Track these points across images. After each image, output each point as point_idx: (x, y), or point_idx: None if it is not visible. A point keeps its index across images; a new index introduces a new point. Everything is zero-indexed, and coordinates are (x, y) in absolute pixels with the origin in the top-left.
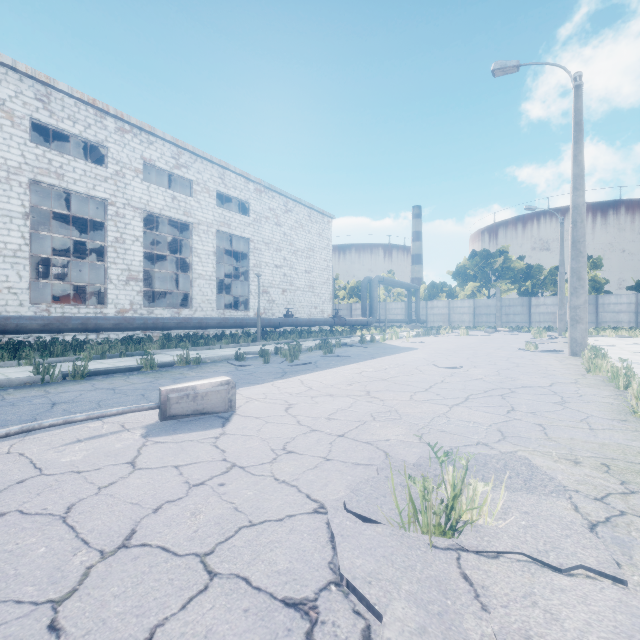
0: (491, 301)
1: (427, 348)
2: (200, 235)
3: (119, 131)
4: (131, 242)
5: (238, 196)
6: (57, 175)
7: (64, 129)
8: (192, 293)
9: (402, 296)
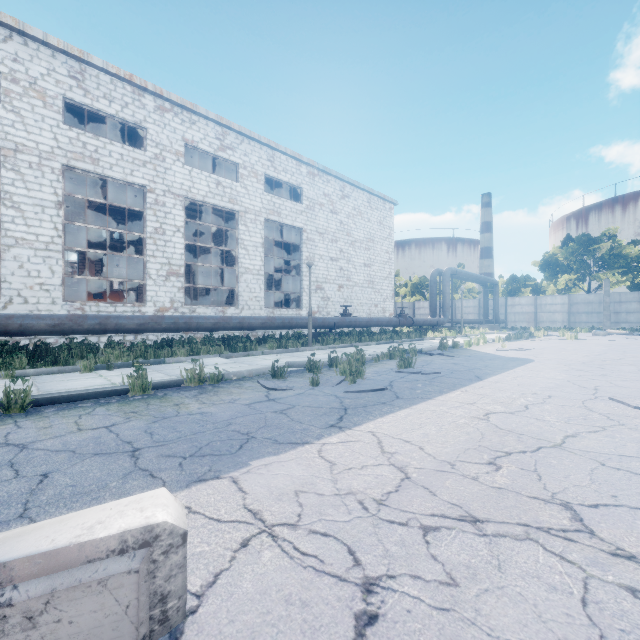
0: (593, 296)
1: (546, 359)
2: (247, 225)
3: (159, 110)
4: (172, 233)
5: (289, 180)
6: (92, 160)
7: (99, 109)
8: (238, 289)
9: (474, 292)
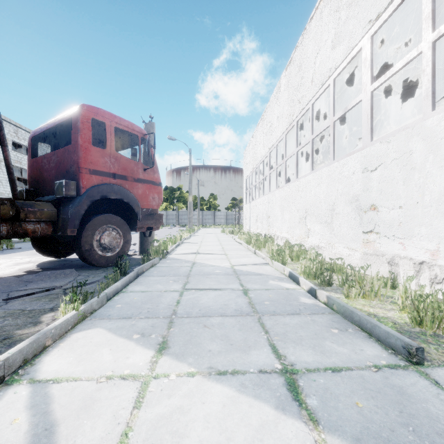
0: (174, 212)
1: None
2: (2, 168)
3: None
4: None
5: (27, 144)
6: None
7: None
8: None
9: None
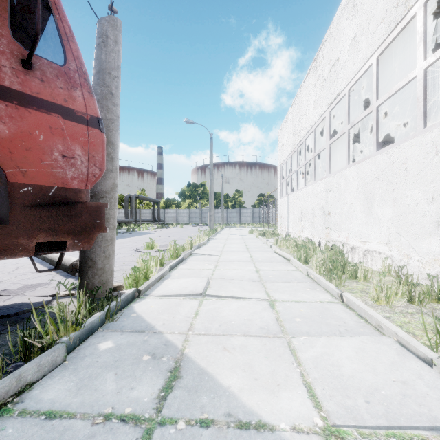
0: (197, 210)
1: (160, 233)
2: None
3: None
4: None
5: None
6: None
7: None
8: None
9: (150, 205)
